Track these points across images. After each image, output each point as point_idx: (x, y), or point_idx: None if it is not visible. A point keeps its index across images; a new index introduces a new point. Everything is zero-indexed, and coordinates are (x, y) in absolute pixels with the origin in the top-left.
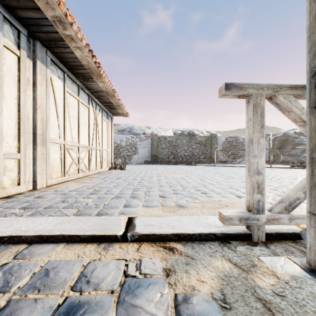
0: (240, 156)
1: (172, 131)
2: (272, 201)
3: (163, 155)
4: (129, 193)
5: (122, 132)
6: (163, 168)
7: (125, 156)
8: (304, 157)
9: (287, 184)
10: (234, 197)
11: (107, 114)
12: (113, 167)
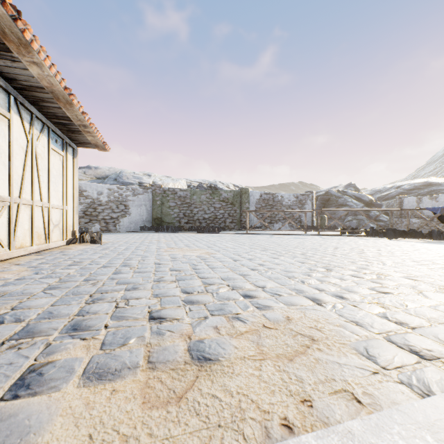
0: (278, 220)
1: (185, 182)
2: (383, 309)
3: (171, 218)
4: (70, 313)
5: (102, 180)
6: (170, 239)
7: (107, 219)
8: (348, 221)
9: (364, 263)
10: (309, 303)
11: (62, 142)
12: (76, 239)
